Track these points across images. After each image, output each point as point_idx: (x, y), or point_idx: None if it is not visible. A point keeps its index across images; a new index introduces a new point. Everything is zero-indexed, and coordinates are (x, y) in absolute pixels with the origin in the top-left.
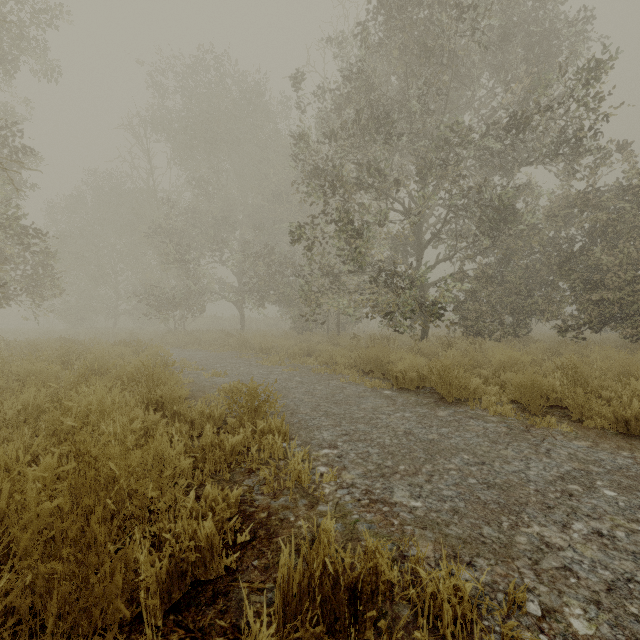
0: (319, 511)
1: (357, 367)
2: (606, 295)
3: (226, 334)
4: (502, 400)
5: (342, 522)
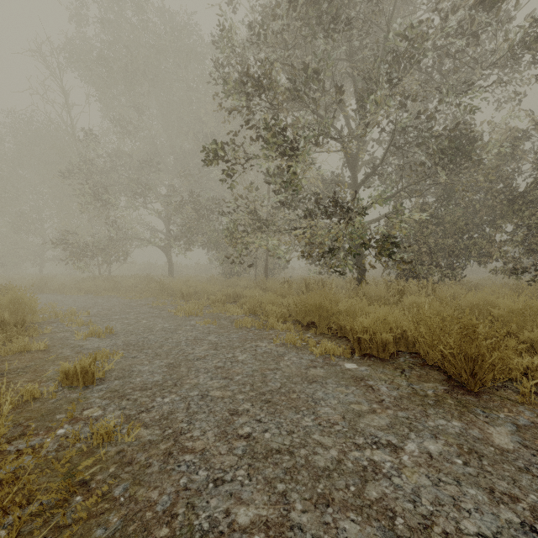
0: None
1: (292, 318)
2: None
3: (148, 279)
4: None
5: None
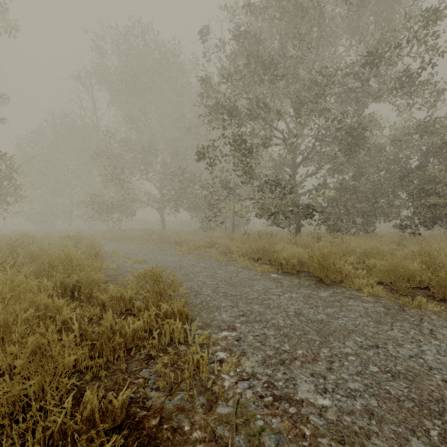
0: (218, 415)
1: (248, 255)
2: (437, 200)
3: (150, 232)
4: (370, 282)
5: (245, 433)
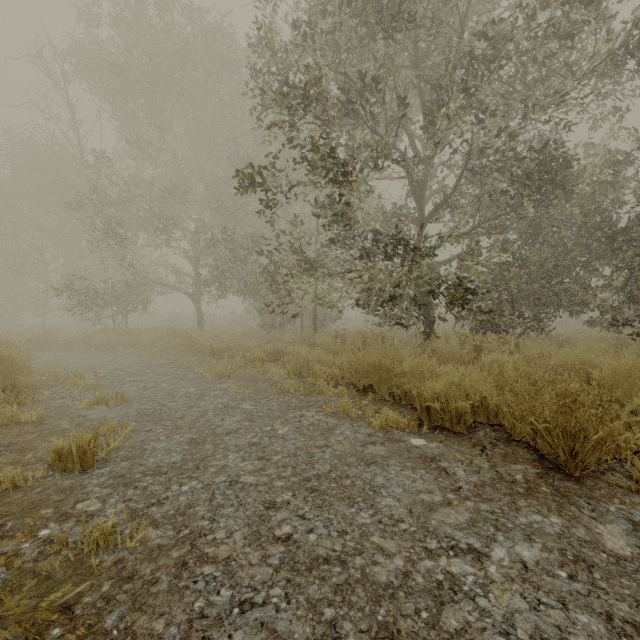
0: None
1: (345, 380)
2: None
3: (172, 332)
4: None
5: None
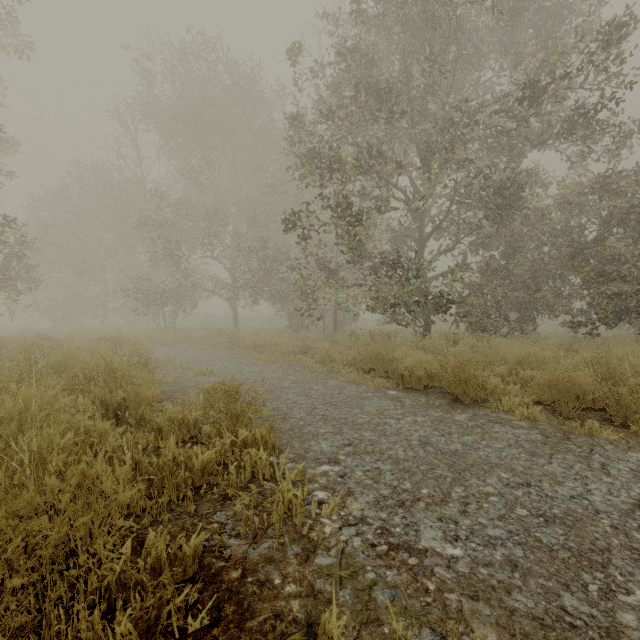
0: (317, 566)
1: (356, 365)
2: (623, 287)
3: (217, 332)
4: (525, 401)
5: (351, 587)
